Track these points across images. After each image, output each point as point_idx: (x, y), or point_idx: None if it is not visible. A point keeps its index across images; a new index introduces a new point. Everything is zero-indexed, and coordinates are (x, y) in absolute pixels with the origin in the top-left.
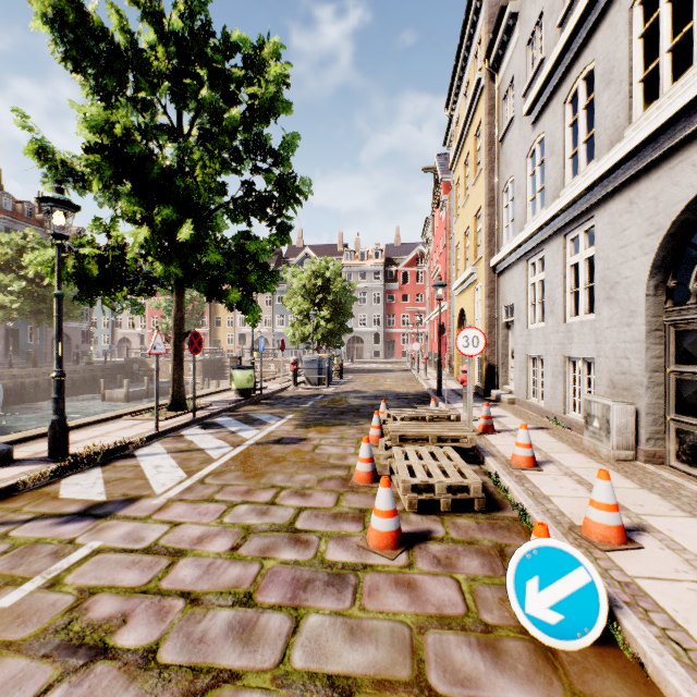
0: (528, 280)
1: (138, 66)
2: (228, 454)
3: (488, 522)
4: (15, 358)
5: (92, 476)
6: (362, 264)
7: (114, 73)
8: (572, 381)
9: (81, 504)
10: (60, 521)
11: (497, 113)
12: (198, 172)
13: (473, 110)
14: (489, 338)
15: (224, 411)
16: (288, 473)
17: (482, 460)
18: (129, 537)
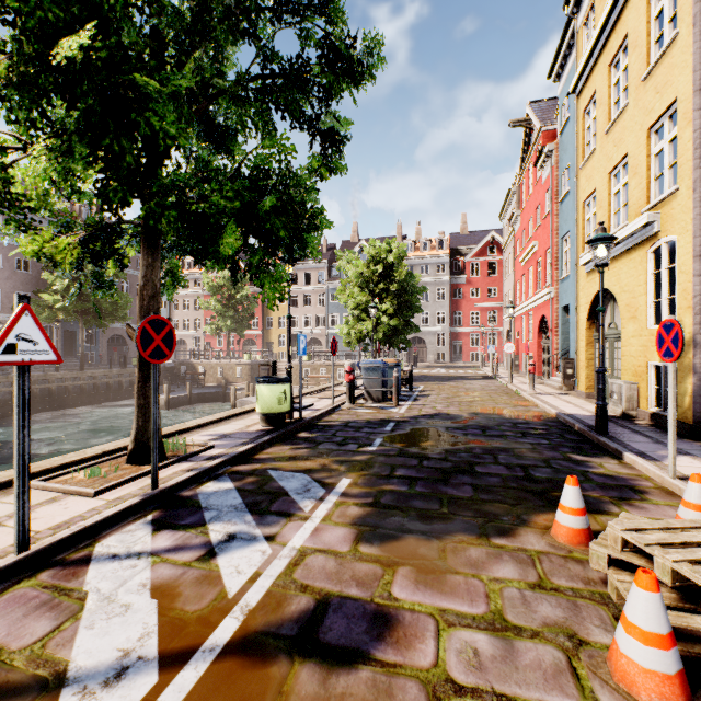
0: None
1: None
2: None
3: None
4: (72, 360)
5: None
6: (424, 255)
7: None
8: None
9: None
10: None
11: None
12: None
13: None
14: (700, 331)
15: (229, 461)
16: None
17: None
18: None
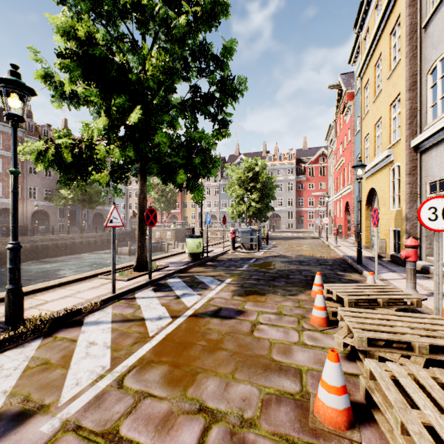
0: None
1: None
2: (164, 330)
3: None
4: (74, 228)
5: (23, 354)
6: (279, 163)
7: None
8: None
9: None
10: None
11: (419, 3)
12: (148, 66)
13: (388, 12)
14: (410, 212)
15: (177, 272)
16: (222, 376)
17: None
18: None
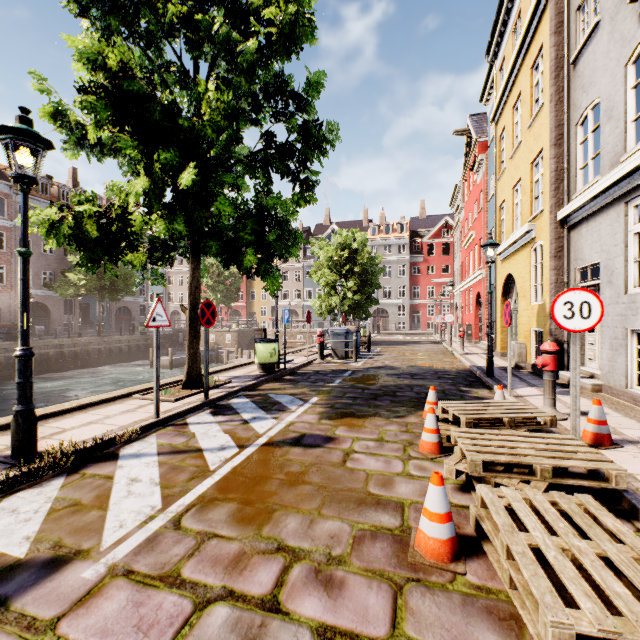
0: (629, 228)
1: (149, 9)
2: (229, 462)
3: None
4: (87, 328)
5: (43, 494)
6: (386, 237)
7: (119, 11)
8: None
9: None
10: None
11: (566, 30)
12: (205, 109)
13: (529, 38)
14: None
15: (243, 389)
16: (305, 512)
17: (632, 509)
18: None
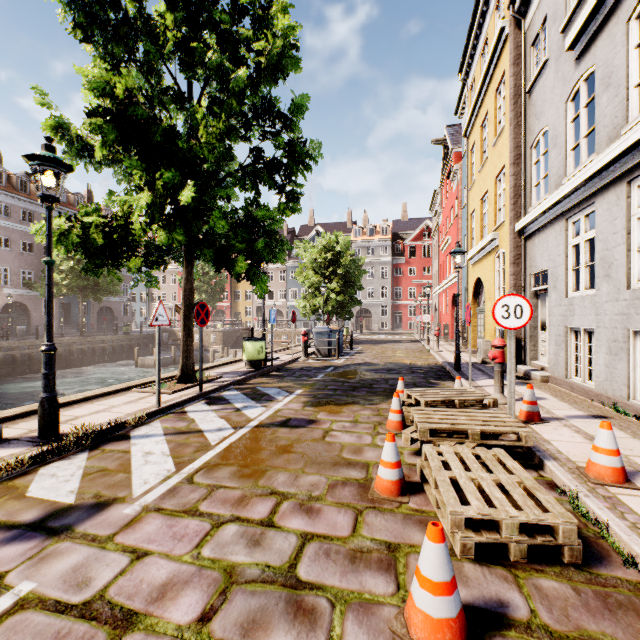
0: (568, 241)
1: (147, 34)
2: (227, 439)
3: (593, 590)
4: (68, 328)
5: (73, 464)
6: (369, 239)
7: (121, 39)
8: (639, 360)
9: (42, 509)
10: (5, 536)
11: (523, 62)
12: (202, 133)
13: (493, 65)
14: None
15: (233, 383)
16: (292, 471)
17: (539, 463)
18: (72, 577)
